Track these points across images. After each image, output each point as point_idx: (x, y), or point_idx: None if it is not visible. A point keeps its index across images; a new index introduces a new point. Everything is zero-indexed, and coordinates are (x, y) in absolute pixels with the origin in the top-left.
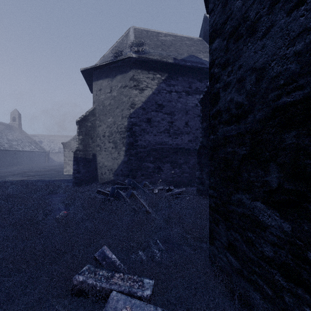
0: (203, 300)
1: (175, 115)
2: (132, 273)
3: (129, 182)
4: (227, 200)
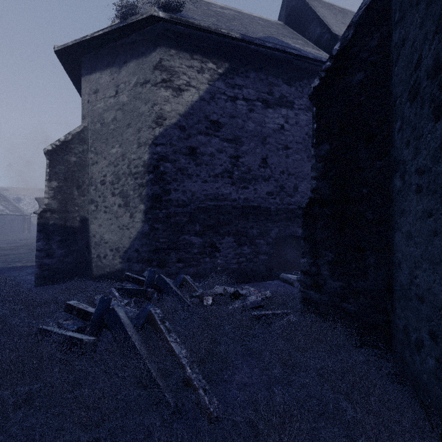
0: None
1: (243, 144)
2: None
3: (152, 277)
4: None
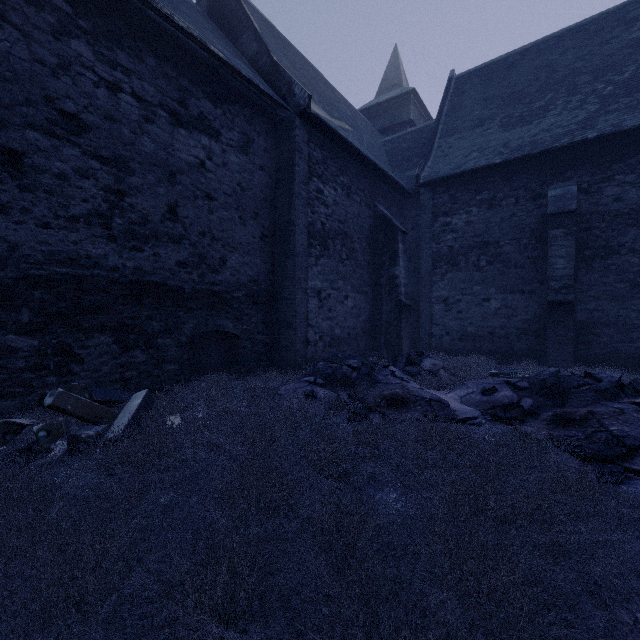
0: None
1: None
2: None
3: None
4: None
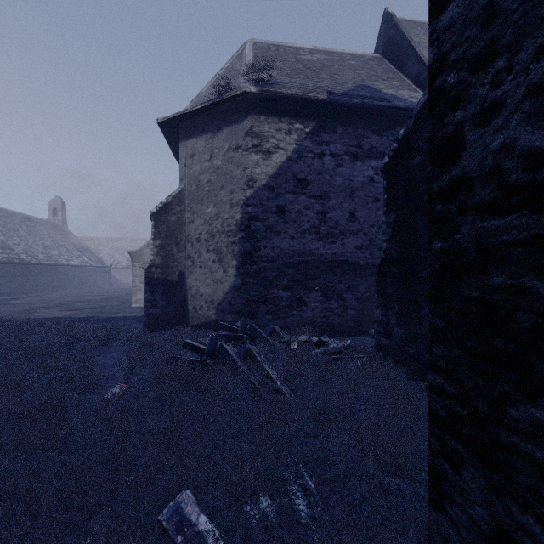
0: None
1: (331, 199)
2: None
3: (245, 326)
4: (490, 413)
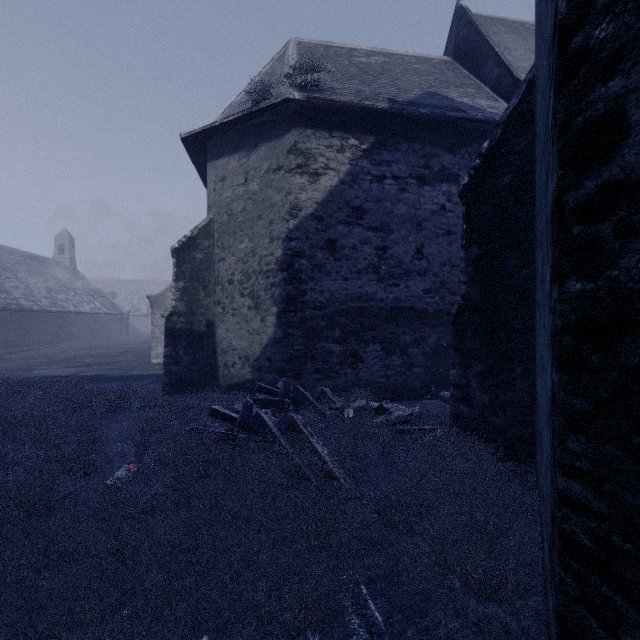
0: None
1: (392, 232)
2: None
3: (287, 388)
4: None
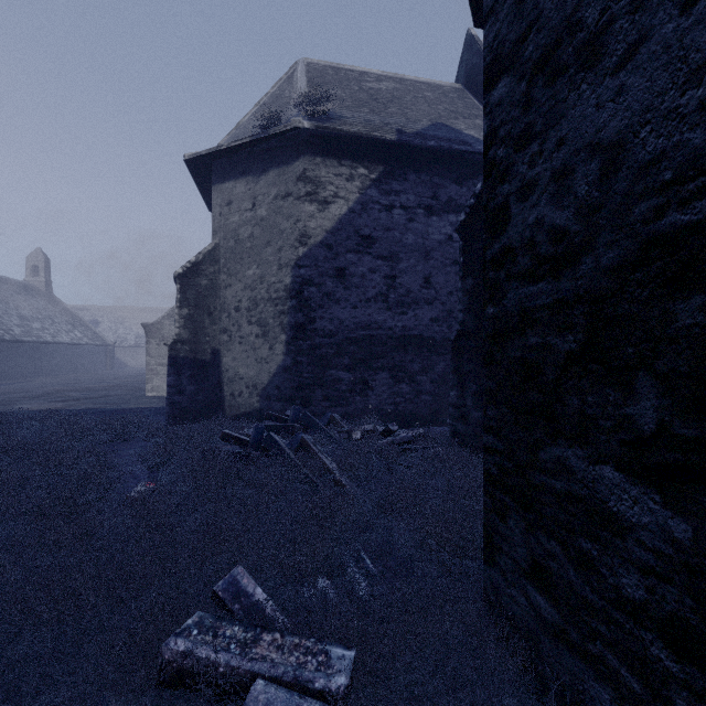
0: (472, 699)
1: (401, 261)
2: (304, 633)
3: (297, 415)
4: (528, 460)
